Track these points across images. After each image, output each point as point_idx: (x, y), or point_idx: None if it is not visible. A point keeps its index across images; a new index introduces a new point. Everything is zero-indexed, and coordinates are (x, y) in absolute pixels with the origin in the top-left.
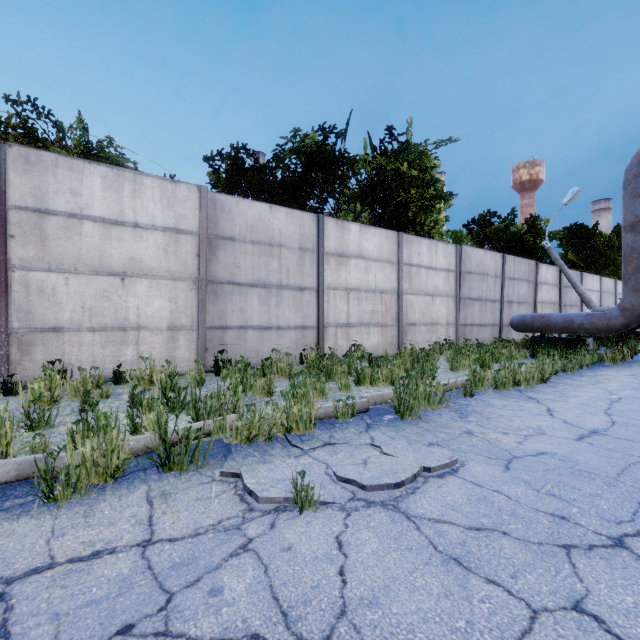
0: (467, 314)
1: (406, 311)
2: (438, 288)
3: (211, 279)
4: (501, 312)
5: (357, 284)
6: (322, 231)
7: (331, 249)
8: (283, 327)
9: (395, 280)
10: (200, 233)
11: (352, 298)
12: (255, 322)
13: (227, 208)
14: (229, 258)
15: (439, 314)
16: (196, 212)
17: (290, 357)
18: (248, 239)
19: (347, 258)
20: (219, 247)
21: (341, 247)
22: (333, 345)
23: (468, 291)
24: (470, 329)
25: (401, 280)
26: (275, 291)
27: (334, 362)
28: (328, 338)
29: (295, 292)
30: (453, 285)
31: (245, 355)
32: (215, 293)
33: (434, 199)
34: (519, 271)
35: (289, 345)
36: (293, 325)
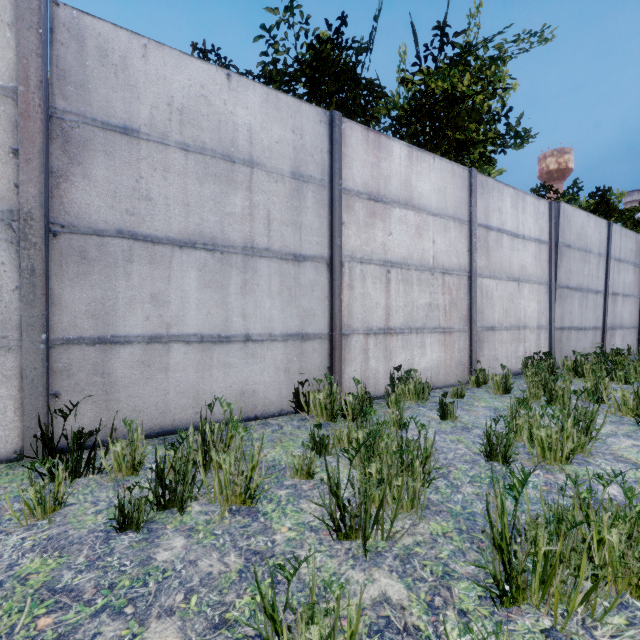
0: (564, 311)
1: (481, 306)
2: (526, 269)
3: (69, 222)
4: (605, 309)
5: (403, 255)
6: (339, 145)
7: (356, 184)
8: (257, 337)
9: (465, 252)
10: (17, 91)
11: (394, 280)
12: (191, 326)
13: (116, 56)
14: (121, 176)
15: (527, 311)
16: (5, 33)
17: (273, 399)
18: (173, 138)
19: (386, 205)
20: (93, 146)
21: (375, 182)
22: (360, 370)
23: (566, 275)
24: (567, 335)
25: (475, 252)
26: (239, 260)
27: (377, 438)
28: (351, 357)
29: (284, 264)
30: (546, 265)
31: (165, 402)
32: (81, 257)
33: (504, 139)
34: (625, 249)
35: (271, 374)
36: (279, 332)
